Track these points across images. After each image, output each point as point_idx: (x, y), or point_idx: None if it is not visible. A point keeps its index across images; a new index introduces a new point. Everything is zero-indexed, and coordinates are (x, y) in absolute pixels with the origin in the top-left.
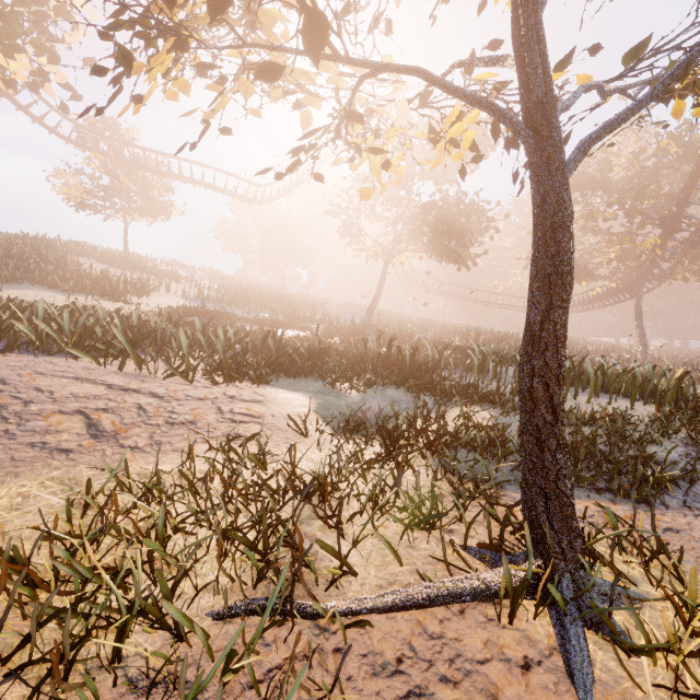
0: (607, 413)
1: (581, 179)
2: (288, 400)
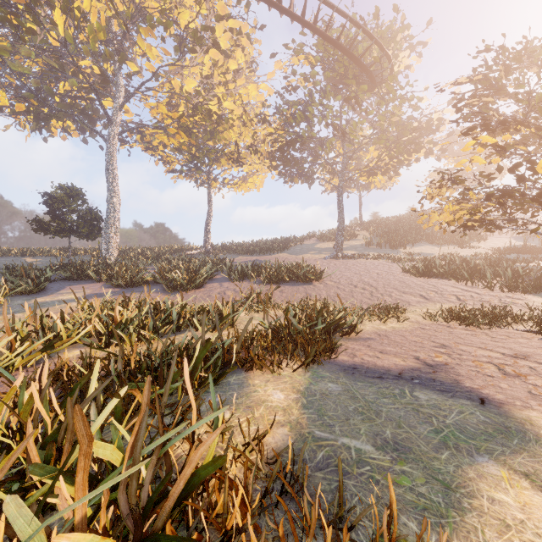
0: None
1: None
2: (536, 301)
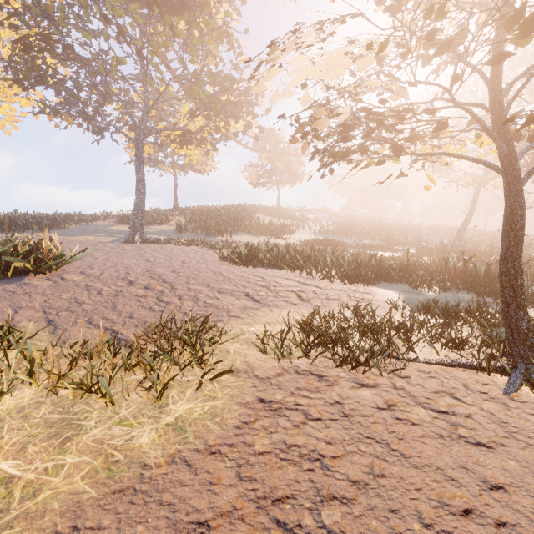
0: None
1: None
2: (385, 294)
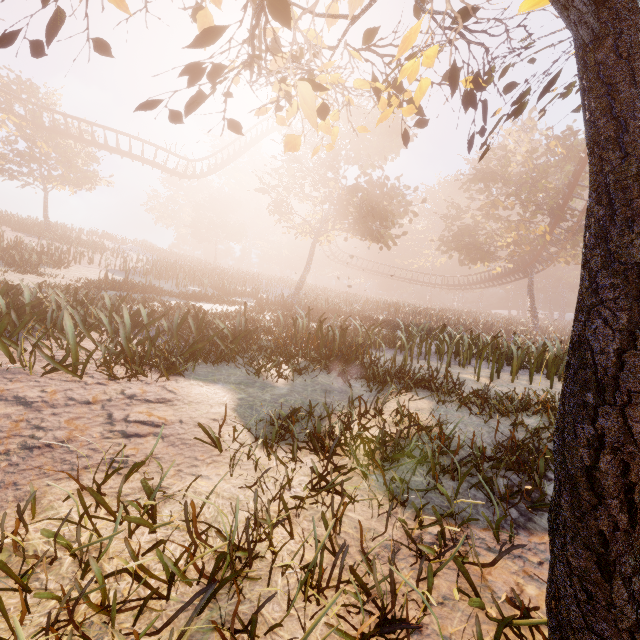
0: (538, 398)
1: (484, 172)
2: (203, 397)
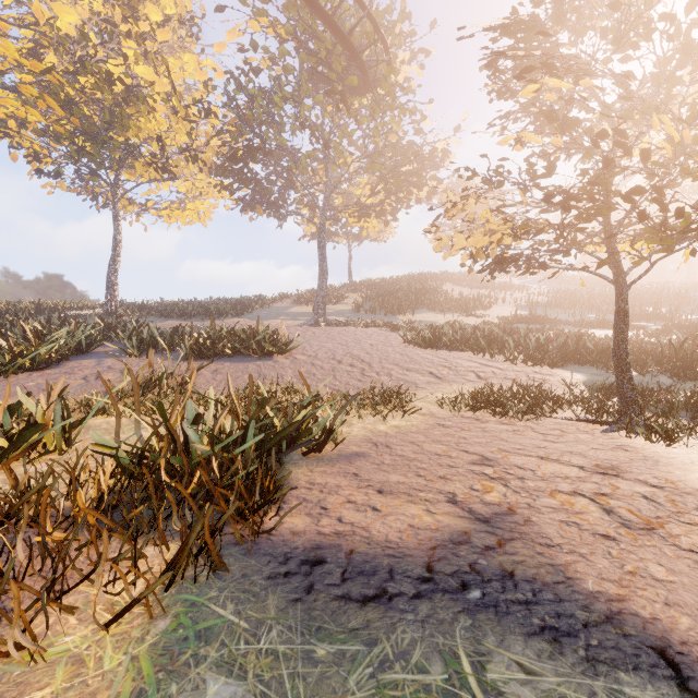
0: None
1: None
2: (568, 376)
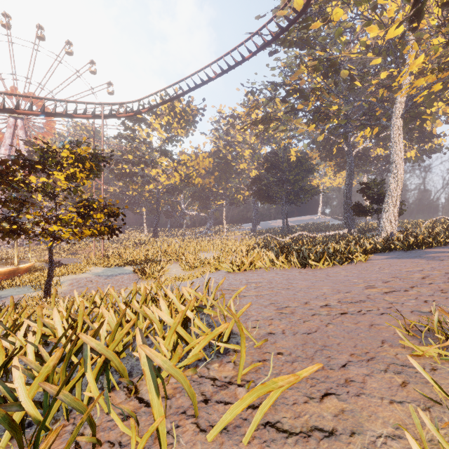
0: None
1: None
2: None
